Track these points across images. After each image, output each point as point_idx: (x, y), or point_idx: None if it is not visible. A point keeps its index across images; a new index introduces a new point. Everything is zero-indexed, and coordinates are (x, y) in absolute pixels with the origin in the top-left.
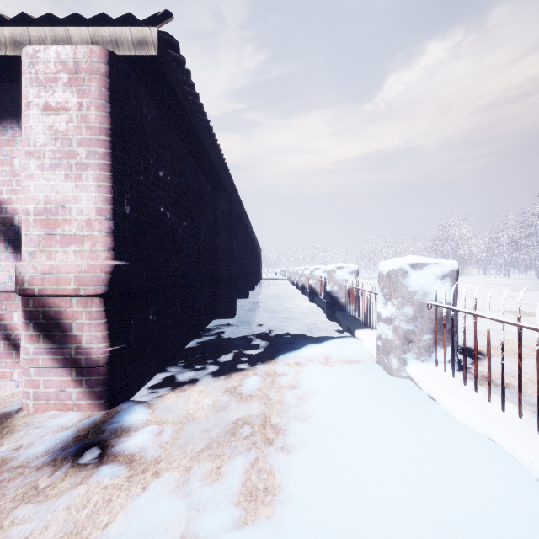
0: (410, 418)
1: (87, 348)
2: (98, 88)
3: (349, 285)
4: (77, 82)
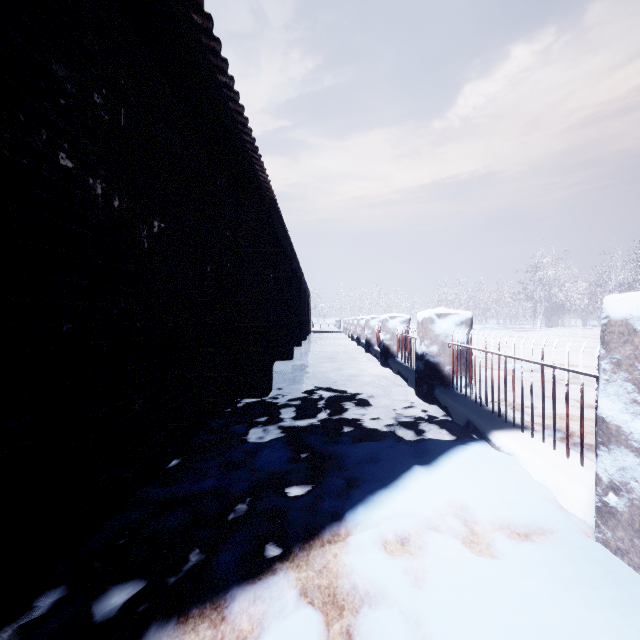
0: None
1: None
2: None
3: (462, 345)
4: None
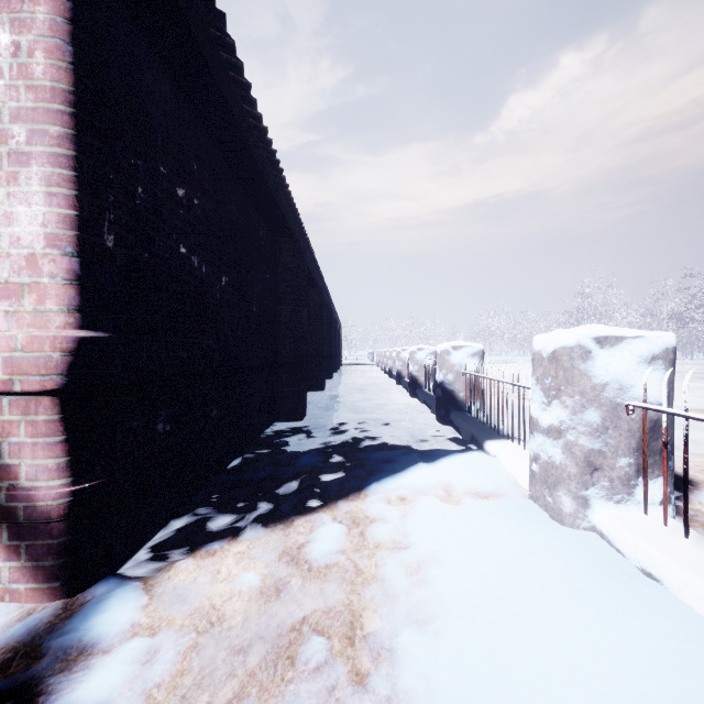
0: (638, 636)
1: (28, 488)
2: (48, 16)
3: (471, 373)
4: (11, 4)
